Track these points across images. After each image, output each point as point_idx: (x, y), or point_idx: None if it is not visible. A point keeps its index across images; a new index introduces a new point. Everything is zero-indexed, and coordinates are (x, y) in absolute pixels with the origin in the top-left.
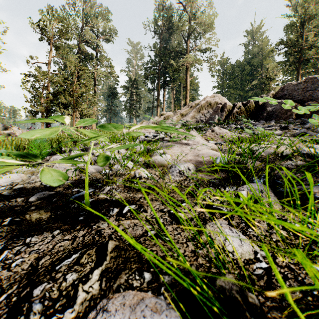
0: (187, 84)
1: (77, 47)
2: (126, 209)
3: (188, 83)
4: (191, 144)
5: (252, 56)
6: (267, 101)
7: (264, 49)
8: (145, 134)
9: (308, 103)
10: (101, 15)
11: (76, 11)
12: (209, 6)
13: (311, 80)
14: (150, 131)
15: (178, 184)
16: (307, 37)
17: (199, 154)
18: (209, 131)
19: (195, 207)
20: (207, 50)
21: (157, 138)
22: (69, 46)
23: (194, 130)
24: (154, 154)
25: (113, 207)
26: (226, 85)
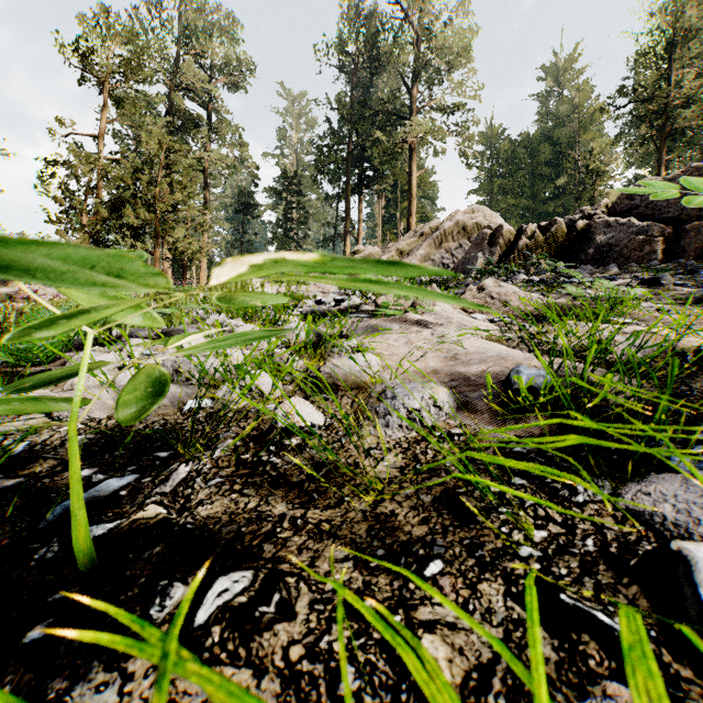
0: (411, 184)
1: (163, 99)
2: (208, 606)
3: (413, 182)
4: (431, 324)
5: (557, 123)
6: (597, 221)
7: (582, 107)
8: (317, 296)
9: (692, 225)
10: (219, 29)
11: (163, 21)
12: (460, 11)
13: (697, 173)
14: (329, 289)
15: (406, 457)
16: (680, 80)
17: (457, 352)
18: (471, 289)
19: (482, 586)
20: (457, 109)
21: (345, 306)
22: (147, 97)
23: (435, 288)
24: (335, 351)
25: (176, 571)
26: (498, 187)
